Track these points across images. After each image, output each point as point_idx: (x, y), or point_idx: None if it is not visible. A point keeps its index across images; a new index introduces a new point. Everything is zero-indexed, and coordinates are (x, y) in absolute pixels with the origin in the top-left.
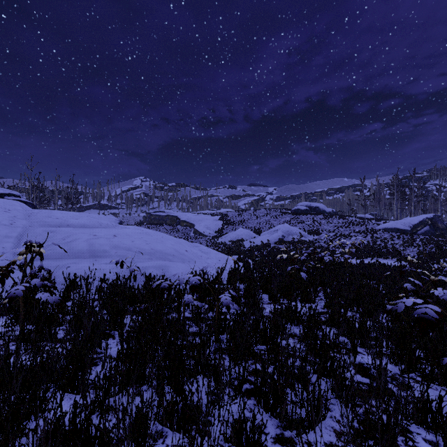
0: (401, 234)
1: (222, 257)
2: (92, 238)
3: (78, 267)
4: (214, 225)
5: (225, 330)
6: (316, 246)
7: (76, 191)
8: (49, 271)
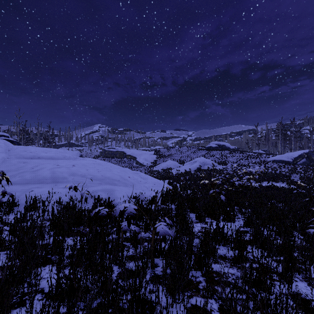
0: (285, 164)
1: (156, 181)
2: (55, 167)
3: (40, 191)
4: (150, 158)
5: (160, 254)
6: (225, 173)
7: (52, 133)
8: (12, 195)
